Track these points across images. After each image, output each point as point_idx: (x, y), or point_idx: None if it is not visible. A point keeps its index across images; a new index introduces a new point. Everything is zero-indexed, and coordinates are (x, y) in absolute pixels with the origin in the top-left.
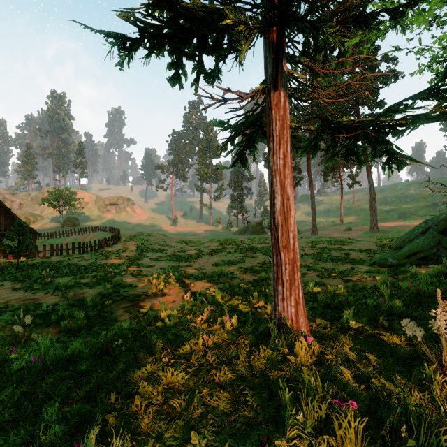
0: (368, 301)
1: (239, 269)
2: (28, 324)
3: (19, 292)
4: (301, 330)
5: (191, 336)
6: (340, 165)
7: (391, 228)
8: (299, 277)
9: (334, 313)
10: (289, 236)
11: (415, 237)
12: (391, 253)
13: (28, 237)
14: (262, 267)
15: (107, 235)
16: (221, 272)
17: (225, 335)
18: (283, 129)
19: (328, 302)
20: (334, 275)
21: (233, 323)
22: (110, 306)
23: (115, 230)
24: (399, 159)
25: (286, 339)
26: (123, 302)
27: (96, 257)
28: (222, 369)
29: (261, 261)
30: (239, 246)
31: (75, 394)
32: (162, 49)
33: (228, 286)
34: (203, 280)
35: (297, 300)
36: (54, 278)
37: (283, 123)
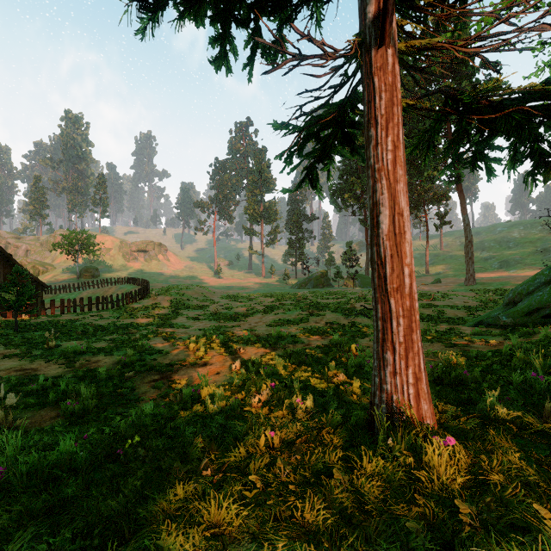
0: (512, 375)
1: (303, 330)
2: (17, 404)
3: (13, 360)
4: (427, 424)
5: (246, 430)
6: (425, 200)
7: (492, 280)
8: (419, 338)
9: (457, 393)
10: (403, 272)
11: (535, 288)
12: (502, 309)
13: (30, 289)
14: (333, 328)
15: (134, 288)
16: (279, 334)
17: (298, 428)
18: (391, 105)
19: (441, 376)
20: (430, 338)
21: (308, 408)
22: (131, 380)
23: (143, 282)
24: (549, 166)
25: (406, 440)
26: (149, 373)
27: (118, 315)
28: (307, 497)
29: (330, 320)
30: (299, 301)
31: (44, 546)
32: (202, 6)
33: (290, 352)
34: (256, 344)
35: (417, 375)
36: (62, 341)
37: (391, 96)
